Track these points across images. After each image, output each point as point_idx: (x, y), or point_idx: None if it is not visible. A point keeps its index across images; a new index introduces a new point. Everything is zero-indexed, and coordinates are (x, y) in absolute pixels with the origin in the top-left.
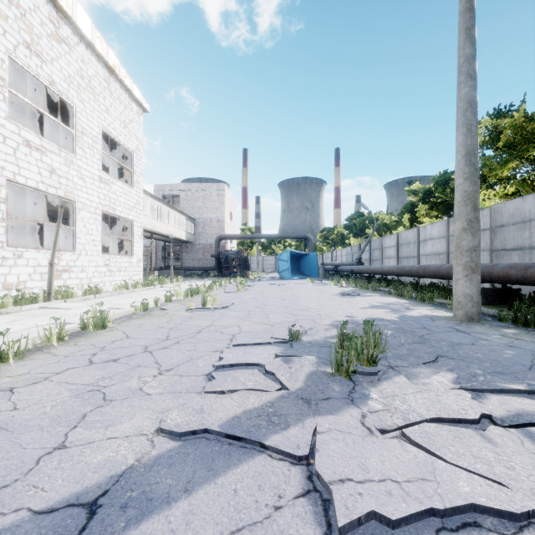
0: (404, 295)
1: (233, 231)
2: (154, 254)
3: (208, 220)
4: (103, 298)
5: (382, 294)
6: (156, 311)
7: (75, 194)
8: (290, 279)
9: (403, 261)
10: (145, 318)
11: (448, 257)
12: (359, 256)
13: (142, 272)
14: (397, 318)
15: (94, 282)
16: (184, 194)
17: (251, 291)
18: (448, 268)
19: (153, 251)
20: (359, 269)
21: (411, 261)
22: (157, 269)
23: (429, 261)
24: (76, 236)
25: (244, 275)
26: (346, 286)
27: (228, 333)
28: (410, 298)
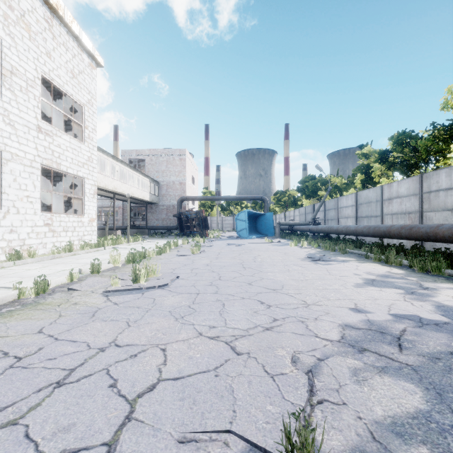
0: (389, 261)
1: (195, 193)
2: (121, 214)
3: (171, 183)
4: (23, 266)
5: (357, 258)
6: (58, 293)
7: (0, 142)
8: (248, 238)
9: (362, 220)
10: (16, 314)
11: (421, 215)
12: (313, 216)
13: (95, 231)
14: (444, 317)
15: (30, 243)
16: (149, 159)
17: (207, 253)
18: (452, 229)
19: (120, 211)
20: (318, 229)
21: (373, 220)
22: (123, 228)
23: (395, 220)
24: (1, 191)
25: (203, 234)
26: (307, 246)
27: (126, 387)
28: (399, 266)
